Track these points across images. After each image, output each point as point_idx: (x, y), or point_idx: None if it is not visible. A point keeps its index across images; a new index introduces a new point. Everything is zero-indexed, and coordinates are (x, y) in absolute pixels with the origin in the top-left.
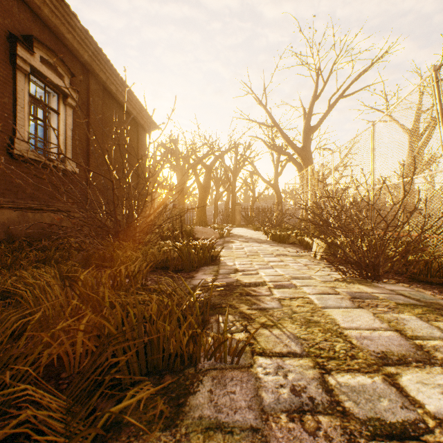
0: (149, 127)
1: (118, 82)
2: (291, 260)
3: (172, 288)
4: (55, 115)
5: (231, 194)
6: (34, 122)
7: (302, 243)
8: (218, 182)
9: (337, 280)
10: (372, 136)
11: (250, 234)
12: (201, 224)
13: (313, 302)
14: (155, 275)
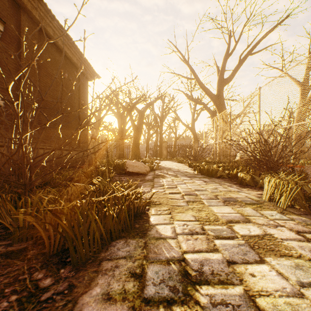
0: (90, 75)
1: (54, 25)
2: (256, 215)
3: None
4: None
5: (159, 134)
6: None
7: (232, 178)
8: (149, 126)
9: None
10: None
11: (177, 167)
12: (135, 158)
13: None
14: (1, 279)
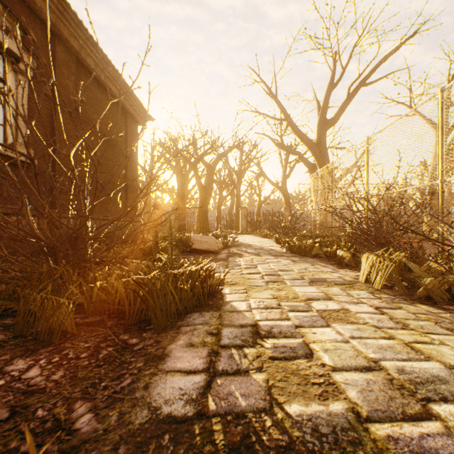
0: (140, 117)
1: (96, 55)
2: (341, 294)
3: None
4: (1, 85)
5: (236, 197)
6: None
7: (331, 257)
8: (221, 185)
9: None
10: (439, 107)
11: (260, 243)
12: (202, 230)
13: None
14: (92, 338)
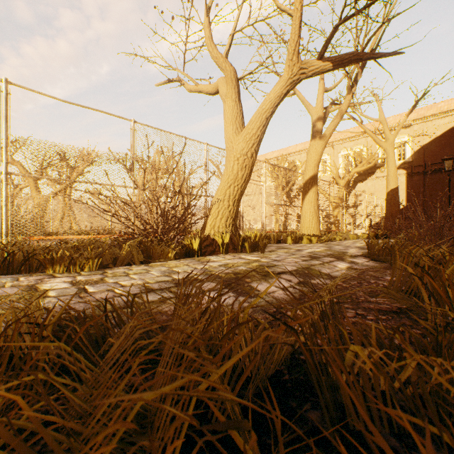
0: None
1: None
2: None
3: None
4: None
5: None
6: None
7: None
8: None
9: None
10: None
11: None
12: None
13: None
14: None
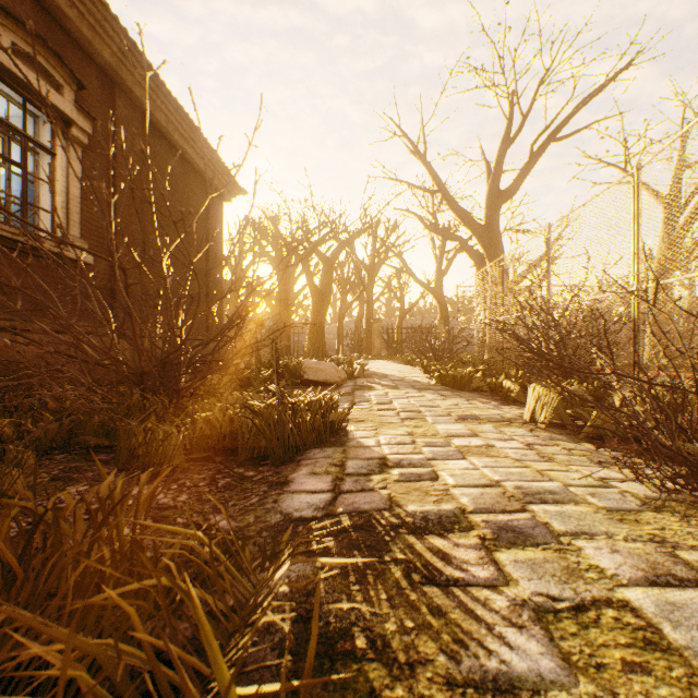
0: (227, 190)
1: (168, 107)
2: (491, 432)
3: (219, 538)
4: (48, 158)
5: (366, 304)
6: (5, 167)
7: (497, 391)
8: (344, 286)
9: (646, 507)
10: (635, 191)
11: (400, 373)
12: (317, 354)
13: (669, 643)
14: (205, 471)
